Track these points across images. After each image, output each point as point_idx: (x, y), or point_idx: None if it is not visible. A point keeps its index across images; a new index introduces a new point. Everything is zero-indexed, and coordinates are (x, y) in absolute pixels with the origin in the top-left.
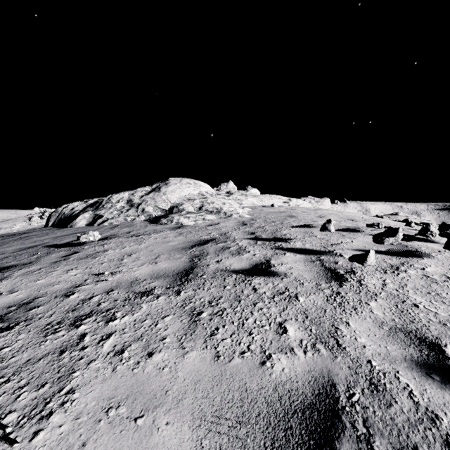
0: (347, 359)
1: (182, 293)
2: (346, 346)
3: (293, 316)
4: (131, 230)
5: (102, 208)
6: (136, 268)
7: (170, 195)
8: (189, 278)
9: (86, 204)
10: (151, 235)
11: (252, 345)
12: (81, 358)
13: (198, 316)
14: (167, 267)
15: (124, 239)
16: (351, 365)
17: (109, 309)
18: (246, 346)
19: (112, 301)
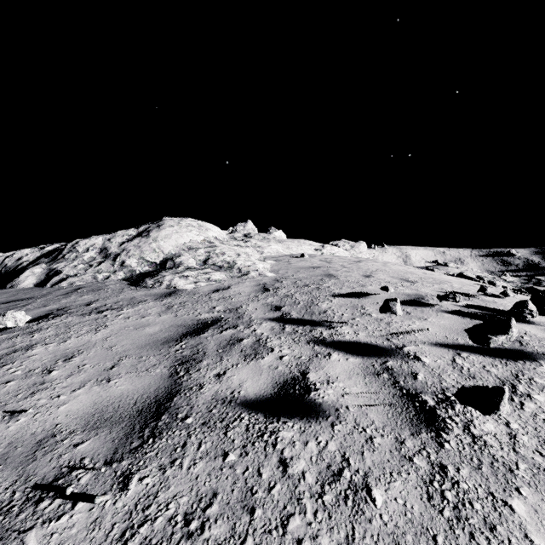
0: None
1: (133, 482)
2: None
3: None
4: (95, 300)
5: (61, 259)
6: (67, 395)
7: (163, 242)
8: (159, 425)
9: (40, 253)
10: (122, 310)
11: None
12: None
13: None
14: (126, 393)
15: (74, 319)
16: None
17: None
18: None
19: None
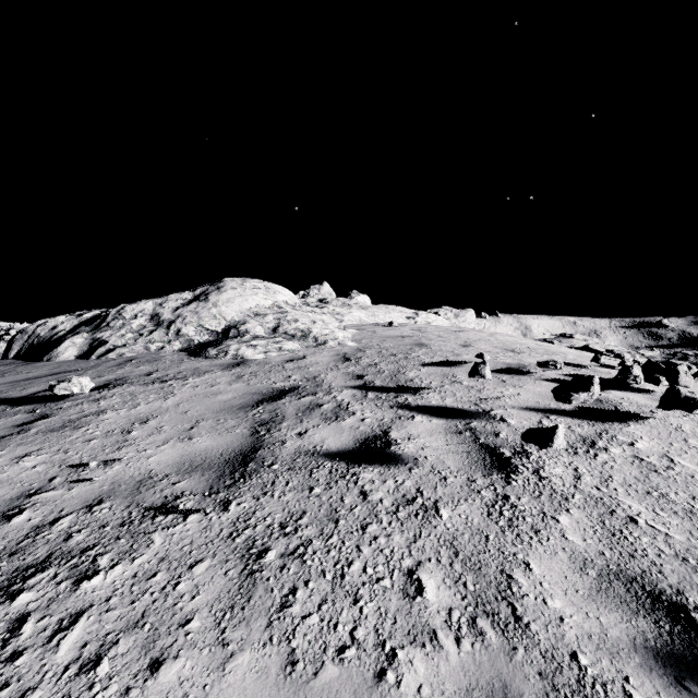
0: (535, 653)
1: (232, 506)
2: (530, 621)
3: (433, 553)
4: (154, 370)
5: (106, 328)
6: (153, 450)
7: (225, 307)
8: (248, 470)
9: (78, 321)
10: (188, 379)
11: (359, 629)
12: (5, 685)
13: (259, 561)
14: (210, 447)
15: (138, 388)
16: (544, 667)
17: (86, 547)
18: (348, 633)
19: (95, 528)
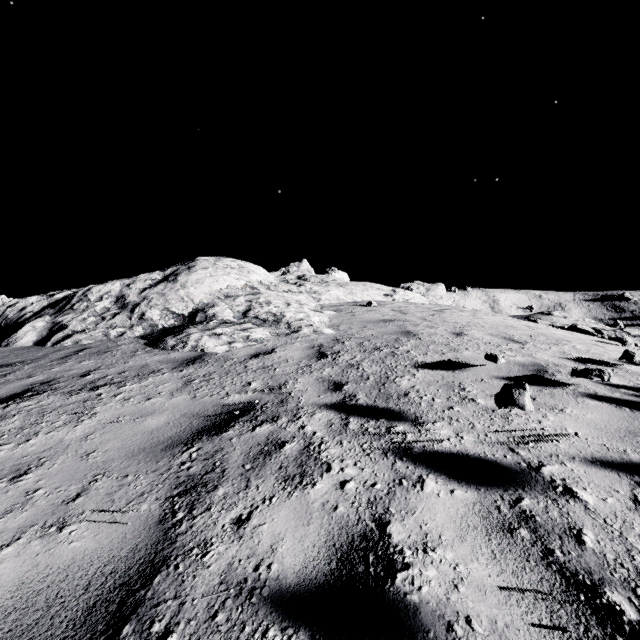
0: None
1: None
2: None
3: None
4: (95, 368)
5: (69, 311)
6: None
7: (193, 288)
8: None
9: (48, 301)
10: (124, 385)
11: None
12: None
13: None
14: (79, 558)
15: (56, 399)
16: None
17: None
18: None
19: None
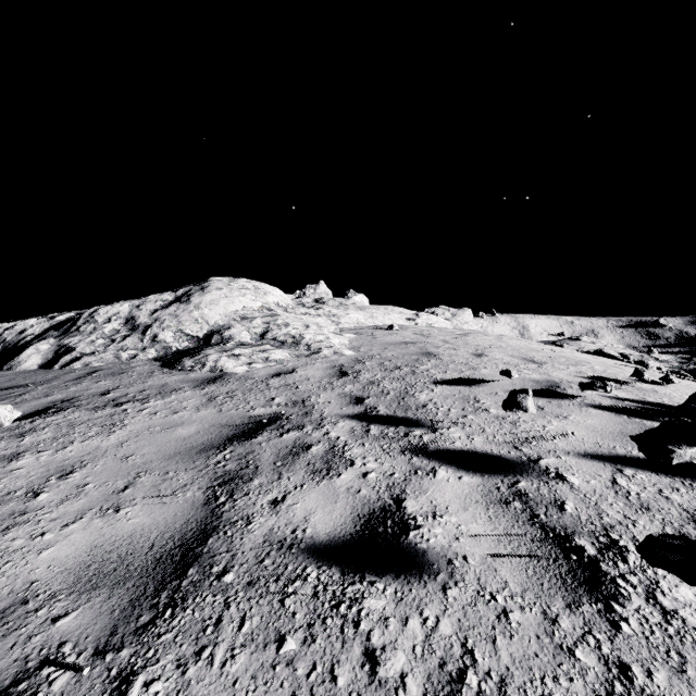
0: None
1: (134, 690)
2: None
3: None
4: (114, 387)
5: (75, 333)
6: (54, 533)
7: (208, 309)
8: (183, 586)
9: (49, 324)
10: (148, 402)
11: None
12: None
13: None
14: (139, 529)
15: (83, 414)
16: None
17: None
18: None
19: None
